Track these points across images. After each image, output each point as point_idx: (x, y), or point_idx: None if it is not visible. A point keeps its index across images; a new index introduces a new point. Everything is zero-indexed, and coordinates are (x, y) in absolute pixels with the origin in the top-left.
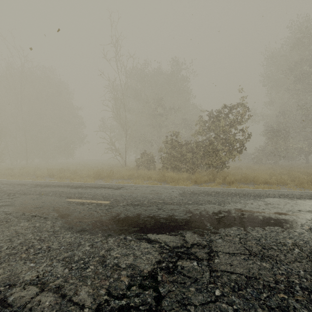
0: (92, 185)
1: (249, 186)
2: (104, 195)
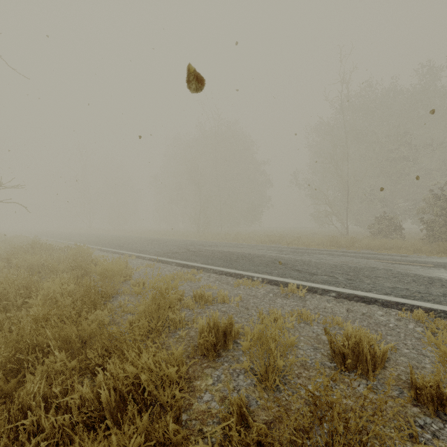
0: (357, 252)
1: None
2: (406, 260)
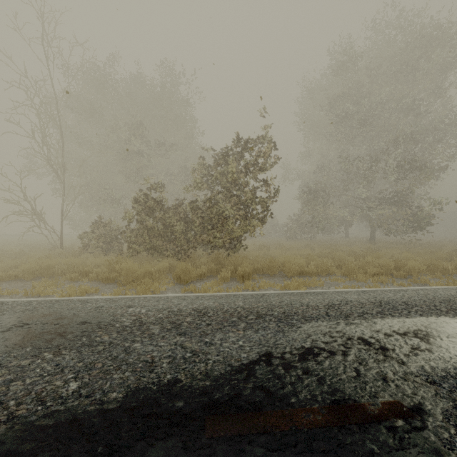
0: None
1: (275, 285)
2: None
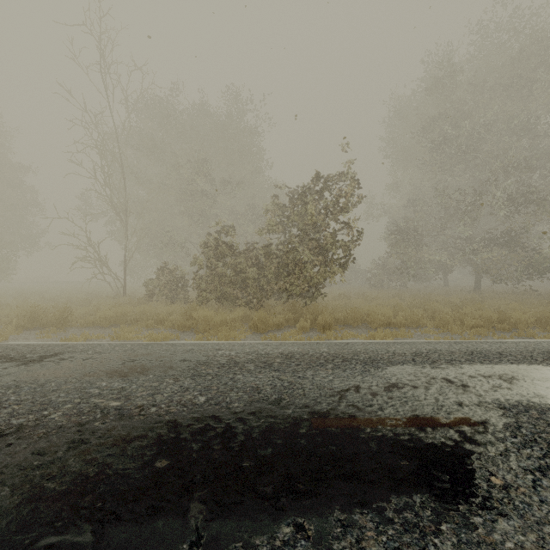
0: None
1: (359, 335)
2: None
